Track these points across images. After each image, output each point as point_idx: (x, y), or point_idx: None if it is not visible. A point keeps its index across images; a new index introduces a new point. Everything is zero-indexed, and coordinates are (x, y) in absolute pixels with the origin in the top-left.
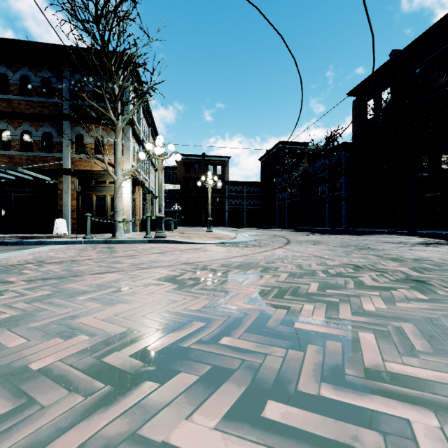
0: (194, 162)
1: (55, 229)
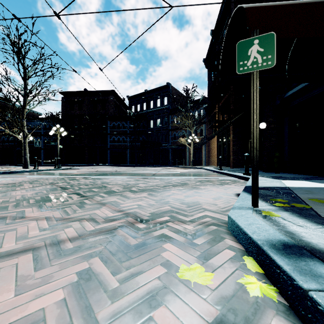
0: None
1: None
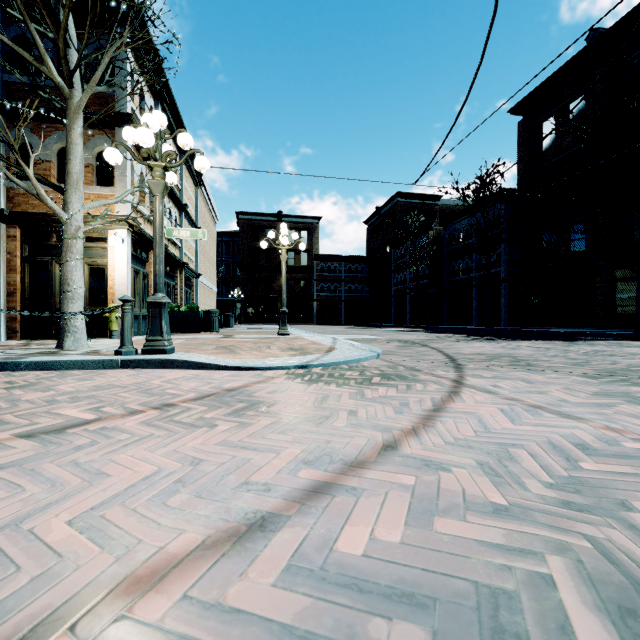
0: (266, 225)
1: None
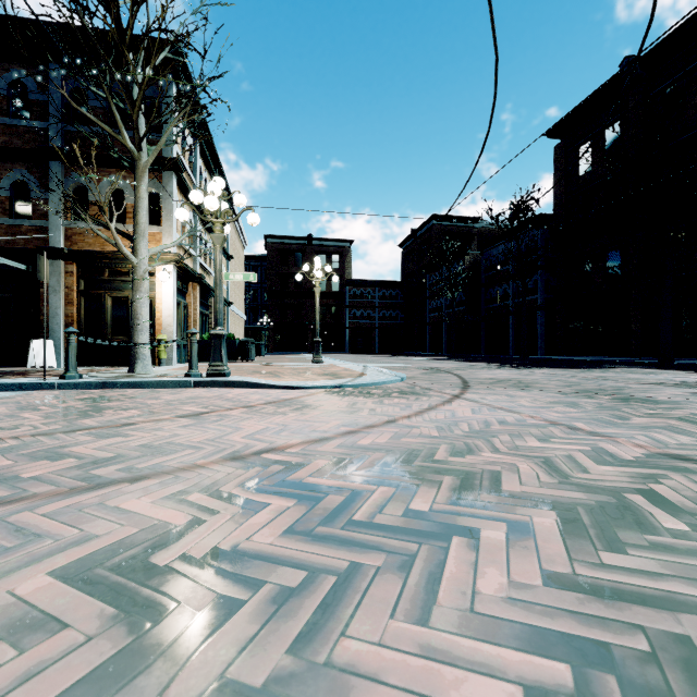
0: (296, 249)
1: (32, 358)
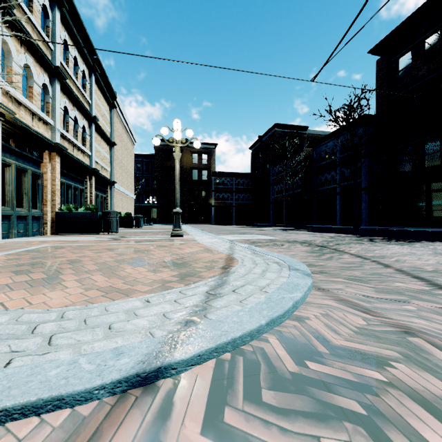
0: None
1: None
